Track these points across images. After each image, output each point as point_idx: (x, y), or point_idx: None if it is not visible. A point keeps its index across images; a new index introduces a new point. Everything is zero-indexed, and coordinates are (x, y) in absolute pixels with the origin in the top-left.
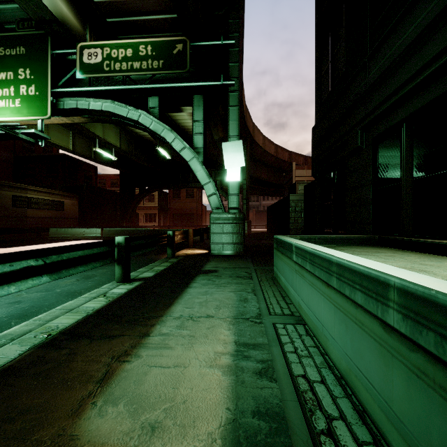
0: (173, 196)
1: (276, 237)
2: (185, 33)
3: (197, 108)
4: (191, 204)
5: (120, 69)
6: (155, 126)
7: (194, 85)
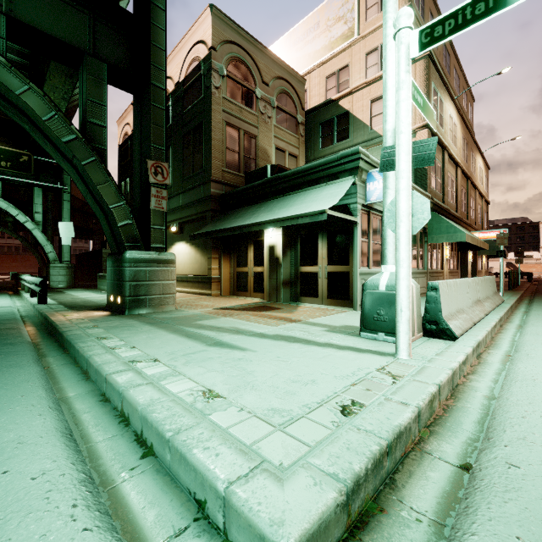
0: None
1: (99, 274)
2: (30, 151)
3: (37, 196)
4: None
5: None
6: (0, 202)
7: (37, 183)
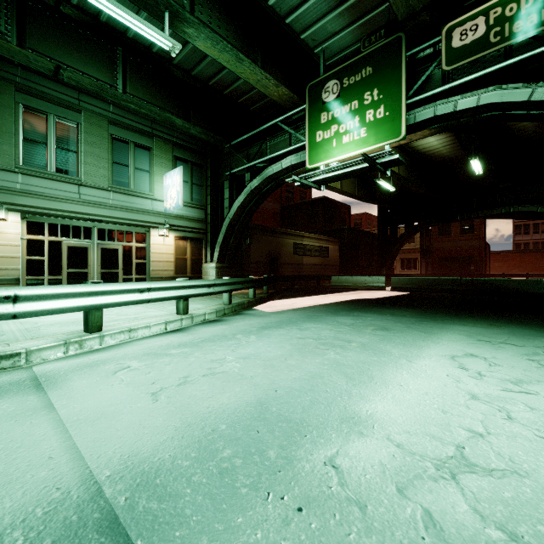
0: (438, 233)
1: None
2: None
3: None
4: (468, 242)
5: (523, 29)
6: None
7: None
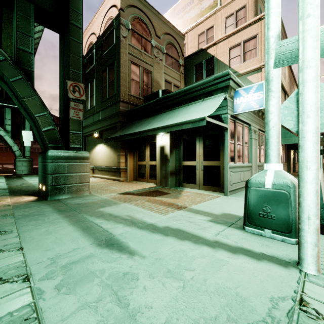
0: None
1: None
2: None
3: (7, 113)
4: None
5: None
6: None
7: (7, 105)
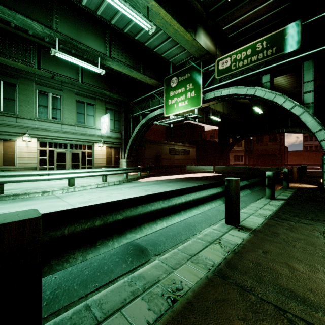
0: (256, 141)
1: None
2: (296, 19)
3: (306, 72)
4: (273, 146)
5: (242, 65)
6: (267, 95)
7: (305, 55)
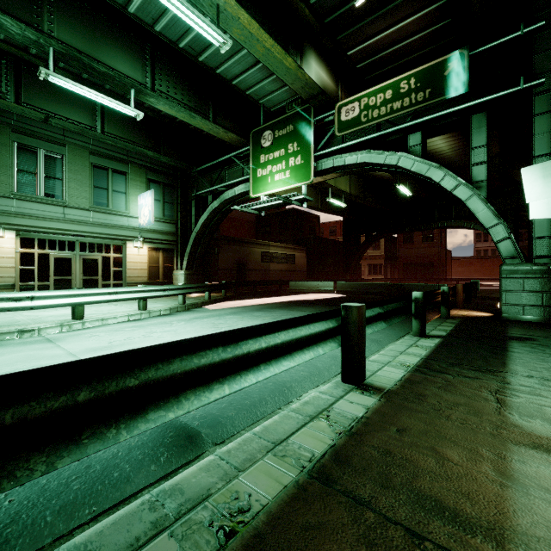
0: (403, 241)
1: None
2: (461, 45)
3: (476, 131)
4: (429, 249)
5: (378, 115)
6: (418, 166)
7: (474, 104)
